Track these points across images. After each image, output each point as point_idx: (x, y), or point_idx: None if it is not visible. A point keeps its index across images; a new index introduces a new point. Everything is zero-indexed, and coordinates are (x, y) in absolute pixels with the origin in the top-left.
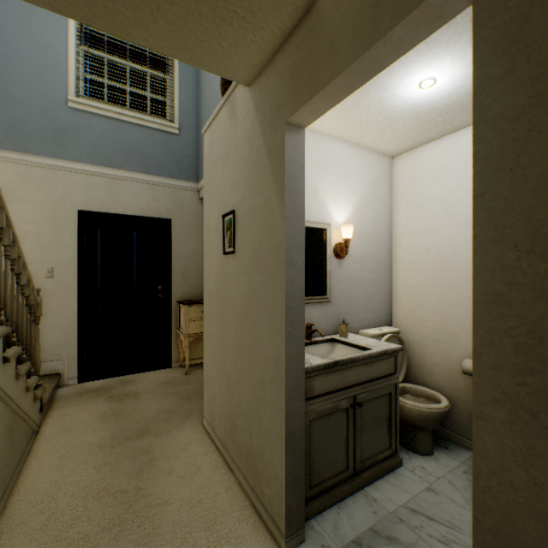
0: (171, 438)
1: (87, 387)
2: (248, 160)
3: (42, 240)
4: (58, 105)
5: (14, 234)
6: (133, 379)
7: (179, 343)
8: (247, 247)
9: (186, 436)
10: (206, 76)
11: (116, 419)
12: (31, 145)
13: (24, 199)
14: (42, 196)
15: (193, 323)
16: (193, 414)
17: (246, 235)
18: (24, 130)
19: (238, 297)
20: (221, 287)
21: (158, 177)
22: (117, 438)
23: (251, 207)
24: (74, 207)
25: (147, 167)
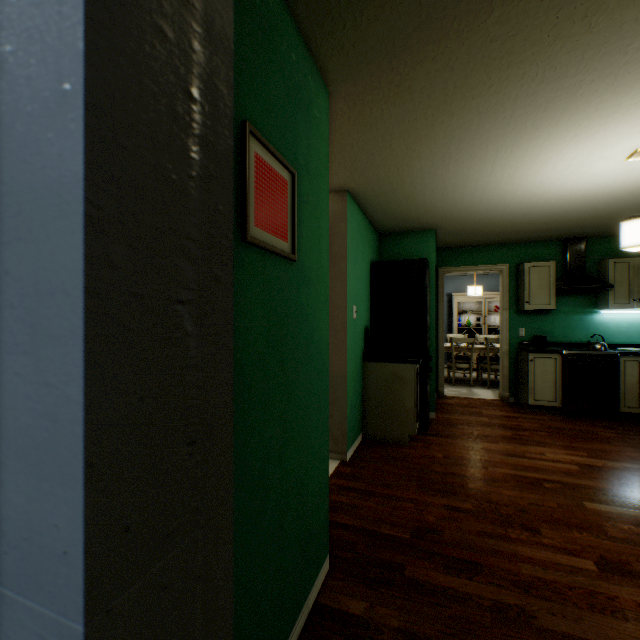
0: None
1: None
2: None
3: None
4: None
5: None
6: None
7: None
8: None
9: None
10: None
11: None
12: None
13: None
14: None
15: None
16: None
17: None
18: None
19: None
20: None
21: None
22: None
23: None
24: None
25: None
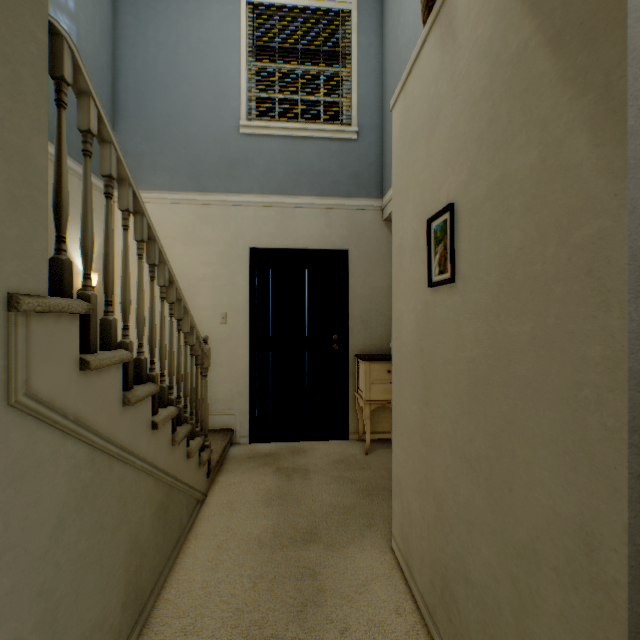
0: (346, 560)
1: (257, 450)
2: (487, 93)
3: (217, 283)
4: (231, 135)
5: (171, 272)
6: (303, 449)
7: (357, 410)
8: (484, 266)
9: (366, 562)
10: (393, 49)
11: (281, 505)
12: (207, 183)
13: (202, 242)
14: (217, 236)
15: (376, 386)
16: (375, 524)
17: (480, 243)
18: (202, 168)
19: (460, 363)
20: (423, 341)
21: (332, 199)
22: (279, 537)
23: (494, 185)
24: (246, 245)
25: (320, 188)
